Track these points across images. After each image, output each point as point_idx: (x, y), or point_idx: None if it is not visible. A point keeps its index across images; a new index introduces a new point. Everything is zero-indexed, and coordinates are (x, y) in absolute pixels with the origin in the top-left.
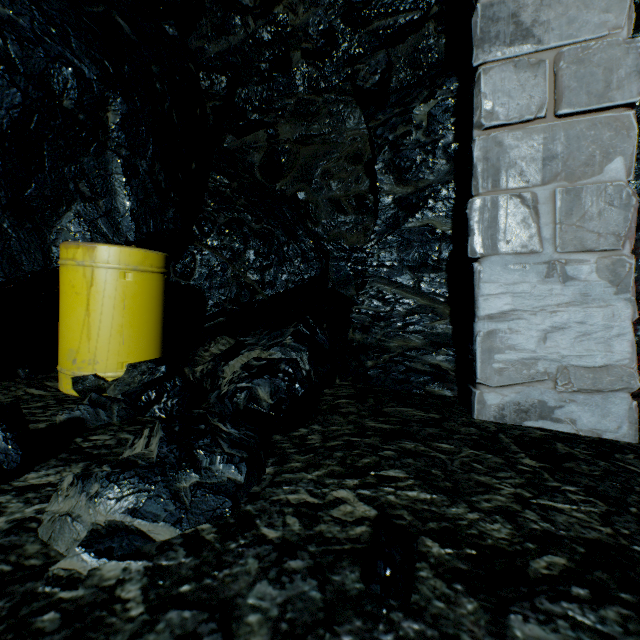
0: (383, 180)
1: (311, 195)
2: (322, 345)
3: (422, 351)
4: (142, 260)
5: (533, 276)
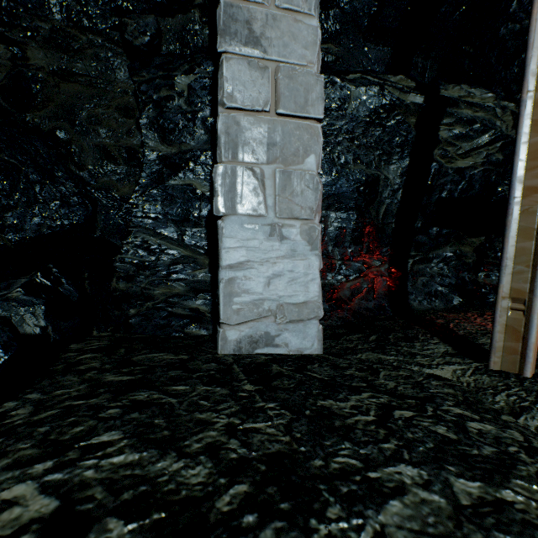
0: (148, 136)
1: (75, 136)
2: (68, 297)
3: (184, 297)
4: None
5: (261, 234)
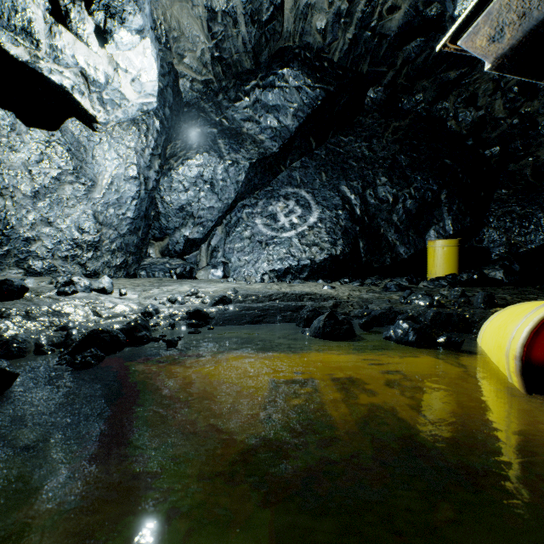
0: None
1: None
2: (513, 269)
3: None
4: (449, 243)
5: None
